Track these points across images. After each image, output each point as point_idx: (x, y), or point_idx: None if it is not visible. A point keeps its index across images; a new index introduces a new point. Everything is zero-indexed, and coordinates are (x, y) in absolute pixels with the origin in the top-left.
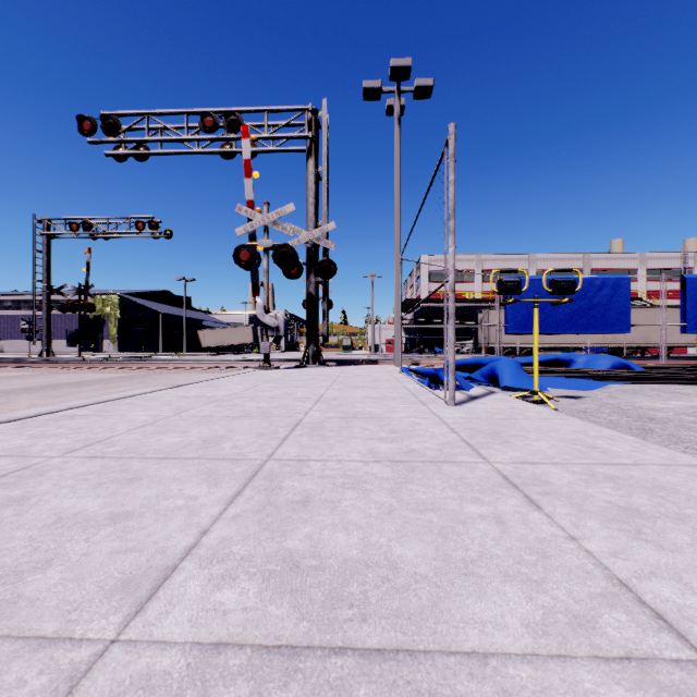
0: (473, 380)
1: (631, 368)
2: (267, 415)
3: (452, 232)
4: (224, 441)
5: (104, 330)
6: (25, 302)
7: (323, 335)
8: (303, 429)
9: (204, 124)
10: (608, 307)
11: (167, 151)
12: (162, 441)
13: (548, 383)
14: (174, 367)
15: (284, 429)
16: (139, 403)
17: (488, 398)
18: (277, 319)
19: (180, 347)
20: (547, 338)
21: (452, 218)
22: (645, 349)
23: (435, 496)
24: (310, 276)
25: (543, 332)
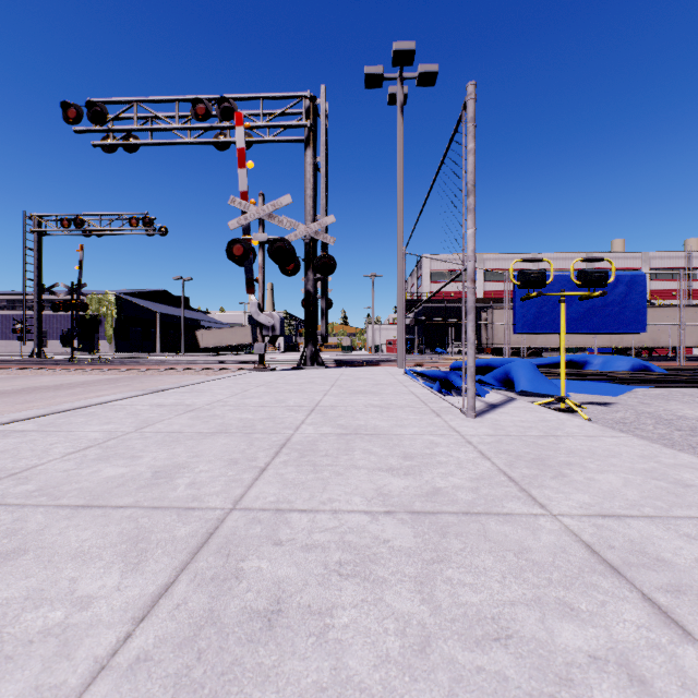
0: (484, 383)
1: (651, 370)
2: (248, 431)
3: (472, 210)
4: (181, 474)
5: (100, 330)
6: (20, 301)
7: (322, 335)
8: (290, 453)
9: (195, 112)
10: (623, 305)
11: (157, 142)
12: (98, 474)
13: (567, 387)
14: (166, 369)
15: (266, 453)
16: (102, 413)
17: (510, 406)
18: (272, 318)
19: (178, 348)
20: (552, 338)
21: (472, 194)
22: (652, 349)
23: (493, 596)
24: (308, 272)
25: (555, 332)
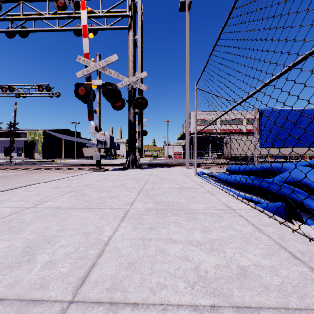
0: None
1: None
2: None
3: None
4: None
5: (35, 148)
6: None
7: (139, 148)
8: None
9: (57, 5)
10: None
11: (38, 29)
12: None
13: None
14: (45, 168)
15: None
16: None
17: None
18: (104, 136)
19: (74, 156)
20: (261, 151)
21: None
22: (311, 157)
23: None
24: (130, 108)
25: (286, 146)
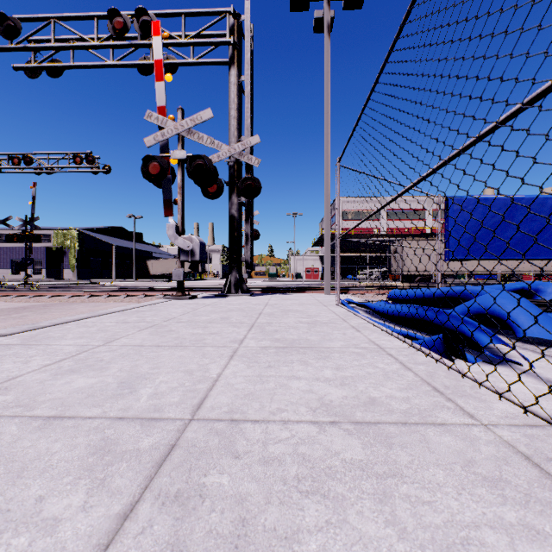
0: None
1: None
2: None
3: None
4: None
5: (64, 260)
6: None
7: (247, 261)
8: None
9: (113, 26)
10: None
11: (79, 64)
12: None
13: None
14: (90, 295)
15: None
16: None
17: None
18: (191, 242)
19: (132, 275)
20: (455, 266)
21: None
22: (542, 276)
23: None
24: (232, 196)
25: (490, 258)
